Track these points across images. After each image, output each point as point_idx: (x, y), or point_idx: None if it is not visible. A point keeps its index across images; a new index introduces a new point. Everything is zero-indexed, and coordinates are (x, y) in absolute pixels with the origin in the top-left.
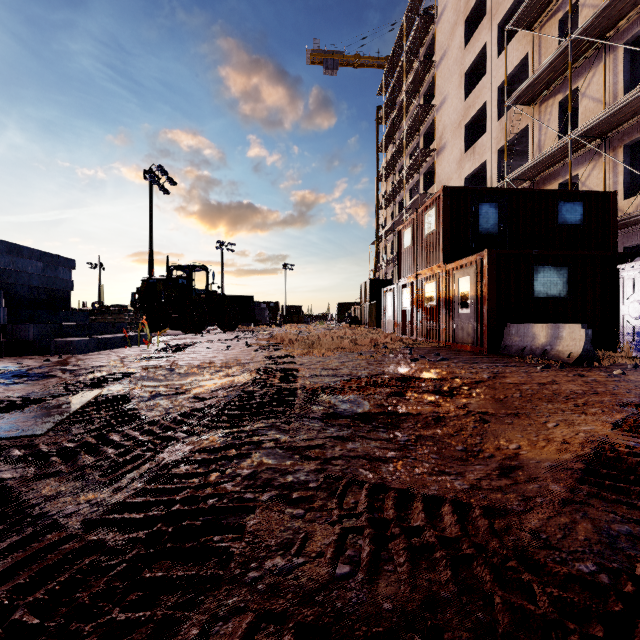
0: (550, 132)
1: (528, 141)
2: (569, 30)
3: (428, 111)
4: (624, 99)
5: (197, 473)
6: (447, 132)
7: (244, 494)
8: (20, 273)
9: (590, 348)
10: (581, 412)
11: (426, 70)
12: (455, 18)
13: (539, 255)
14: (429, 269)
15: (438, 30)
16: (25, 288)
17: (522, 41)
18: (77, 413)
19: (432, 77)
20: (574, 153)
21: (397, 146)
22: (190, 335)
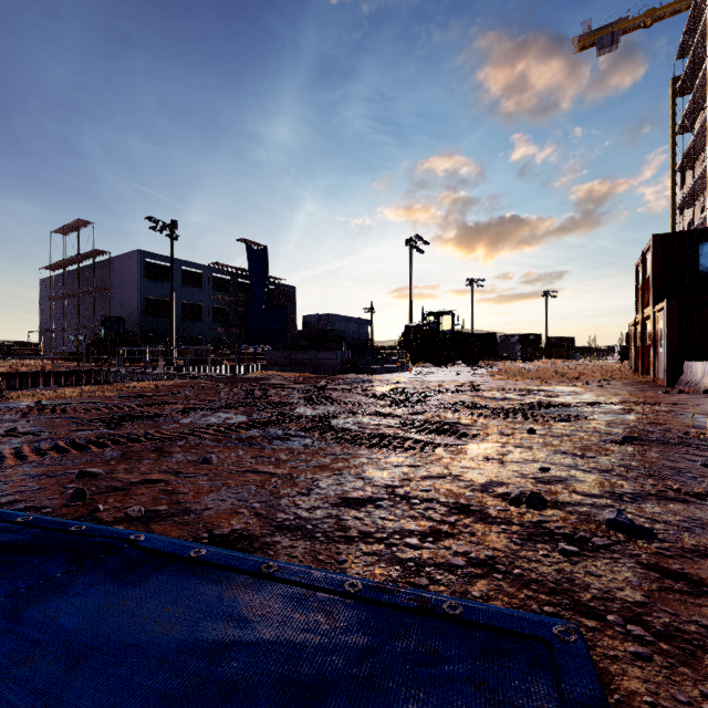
0: None
1: None
2: None
3: None
4: None
5: (425, 397)
6: None
7: (434, 400)
8: (349, 331)
9: None
10: None
11: None
12: None
13: None
14: (647, 309)
15: None
16: (351, 339)
17: None
18: (391, 390)
19: None
20: None
21: (699, 127)
22: (438, 367)
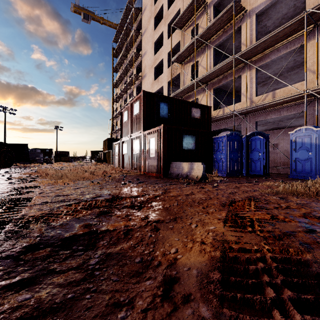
0: (188, 78)
1: (180, 80)
2: (195, 34)
3: (138, 56)
4: (214, 68)
5: None
6: (147, 69)
7: None
8: None
9: (205, 173)
10: (206, 212)
11: (137, 36)
12: (150, 15)
13: (185, 129)
14: (136, 133)
15: (142, 18)
16: None
17: (178, 34)
18: None
19: (140, 40)
20: (197, 88)
21: (123, 70)
22: None
